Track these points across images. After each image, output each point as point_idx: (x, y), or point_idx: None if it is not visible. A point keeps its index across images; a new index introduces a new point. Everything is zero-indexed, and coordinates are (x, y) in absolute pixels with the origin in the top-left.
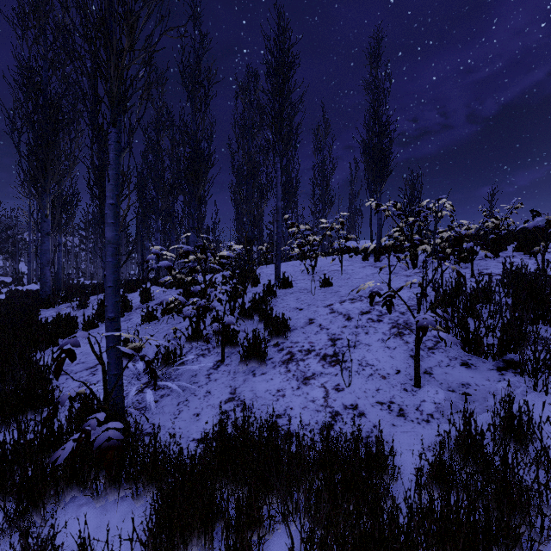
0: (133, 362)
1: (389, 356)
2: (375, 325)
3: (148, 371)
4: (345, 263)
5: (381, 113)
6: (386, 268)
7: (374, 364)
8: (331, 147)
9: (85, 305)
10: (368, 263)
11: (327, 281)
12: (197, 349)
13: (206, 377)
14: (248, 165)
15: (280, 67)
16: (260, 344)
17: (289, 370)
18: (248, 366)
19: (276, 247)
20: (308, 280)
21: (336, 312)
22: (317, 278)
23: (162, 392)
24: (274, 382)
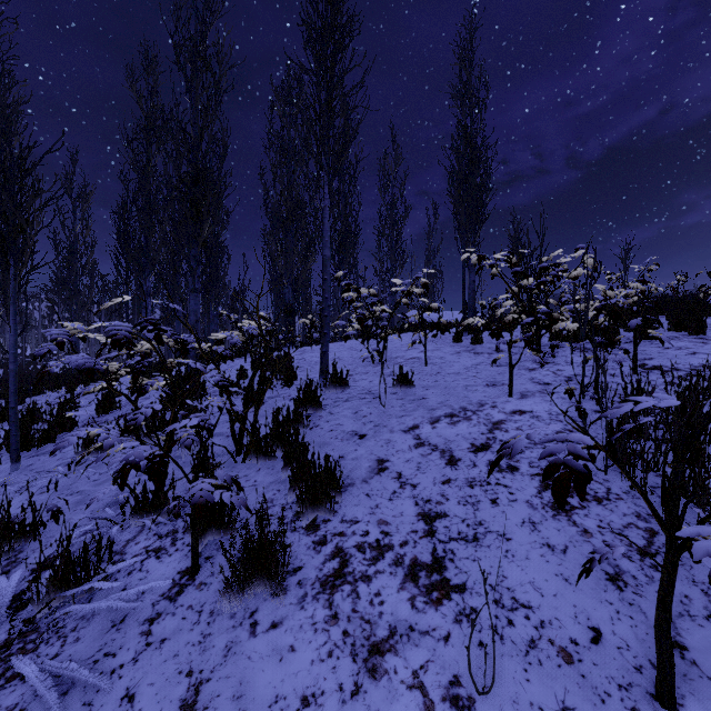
0: (4, 571)
1: (560, 577)
2: (507, 479)
3: (12, 612)
4: (428, 347)
5: (475, 132)
6: (493, 355)
7: (530, 603)
8: (403, 184)
9: (6, 415)
10: (463, 346)
11: (405, 380)
12: (151, 532)
13: (141, 631)
14: (288, 204)
15: (328, 27)
16: (271, 546)
17: (336, 615)
18: (244, 595)
19: (322, 322)
20: (374, 374)
21: (426, 444)
22: (387, 371)
23: (13, 694)
24: (296, 663)
